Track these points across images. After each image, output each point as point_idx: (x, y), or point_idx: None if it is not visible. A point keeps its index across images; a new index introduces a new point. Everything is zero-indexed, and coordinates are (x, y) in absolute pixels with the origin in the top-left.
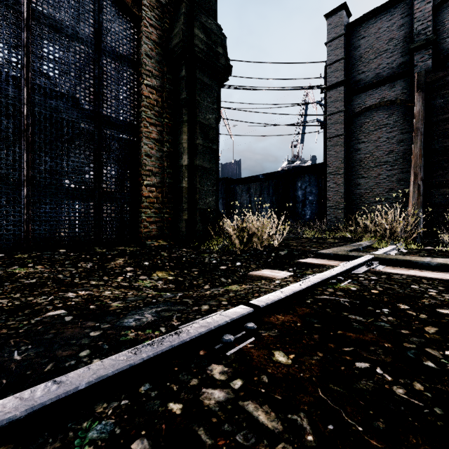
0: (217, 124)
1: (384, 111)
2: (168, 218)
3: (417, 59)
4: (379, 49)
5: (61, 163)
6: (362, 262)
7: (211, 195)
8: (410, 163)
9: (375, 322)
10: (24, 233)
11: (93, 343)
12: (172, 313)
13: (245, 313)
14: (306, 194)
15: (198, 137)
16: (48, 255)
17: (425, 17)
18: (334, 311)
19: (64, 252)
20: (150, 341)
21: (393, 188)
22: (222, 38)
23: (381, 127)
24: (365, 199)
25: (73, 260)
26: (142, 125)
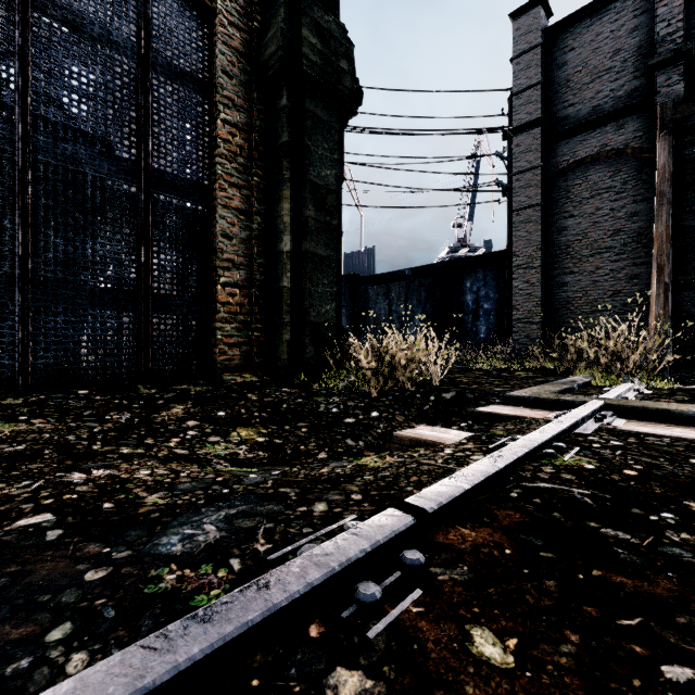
0: (339, 186)
1: (606, 166)
2: (259, 338)
3: (659, 83)
4: (597, 67)
5: (82, 247)
6: (588, 414)
7: (329, 300)
8: (649, 249)
9: (660, 546)
10: (19, 364)
11: (85, 602)
12: (257, 523)
13: (401, 528)
14: (479, 300)
15: (309, 207)
16: (58, 399)
17: (673, 14)
18: (569, 519)
19: (85, 394)
20: (200, 609)
21: (620, 290)
22: (346, 46)
23: (601, 192)
24: (575, 308)
25: (98, 409)
26: (217, 186)
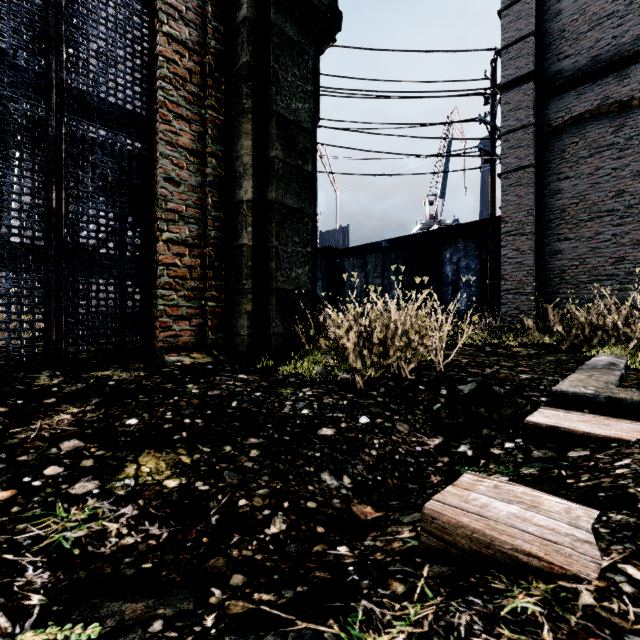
0: (314, 126)
1: (608, 121)
2: (214, 309)
3: None
4: (597, 13)
5: None
6: None
7: (301, 263)
8: None
9: None
10: None
11: None
12: None
13: None
14: (459, 271)
15: (275, 145)
16: None
17: None
18: None
19: None
20: None
21: (624, 256)
22: None
23: (601, 150)
24: (571, 277)
25: None
26: (159, 116)
